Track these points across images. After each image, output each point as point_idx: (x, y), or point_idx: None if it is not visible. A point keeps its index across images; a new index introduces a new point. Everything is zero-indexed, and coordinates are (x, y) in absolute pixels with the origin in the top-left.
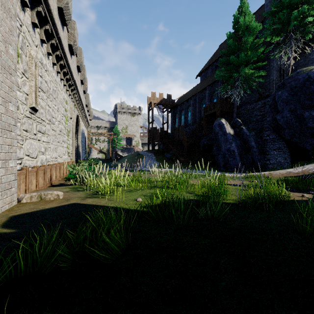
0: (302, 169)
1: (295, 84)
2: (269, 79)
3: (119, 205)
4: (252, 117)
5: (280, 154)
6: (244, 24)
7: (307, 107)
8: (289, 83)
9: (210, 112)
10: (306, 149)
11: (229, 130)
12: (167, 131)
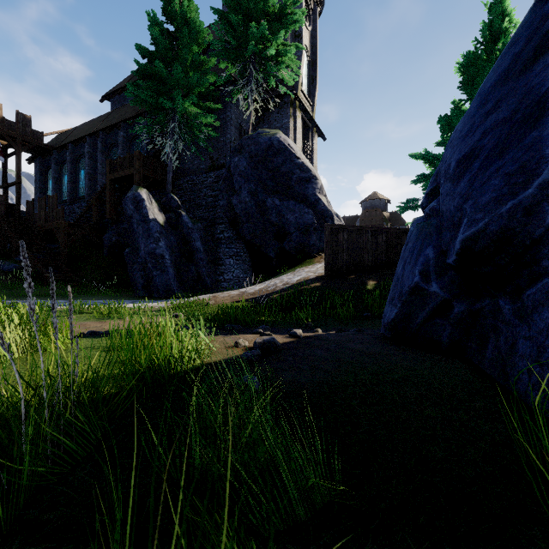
0: (262, 286)
1: (255, 150)
2: (226, 137)
3: None
4: (201, 198)
5: (238, 264)
6: (183, 14)
7: (270, 191)
8: (249, 147)
9: (121, 173)
10: (270, 257)
11: (155, 213)
12: (16, 205)
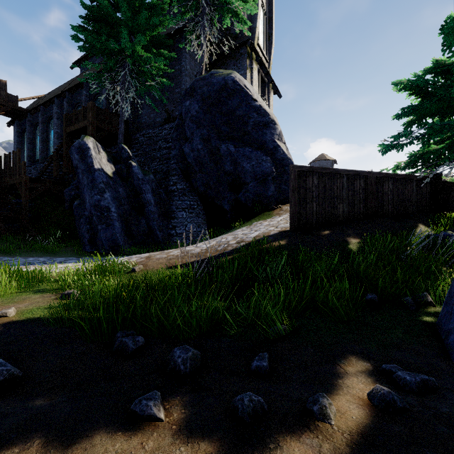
0: (211, 243)
1: (208, 92)
2: (181, 88)
3: None
4: (156, 151)
5: (191, 217)
6: None
7: (224, 137)
8: (201, 89)
9: (76, 125)
10: (225, 210)
11: (103, 163)
12: None
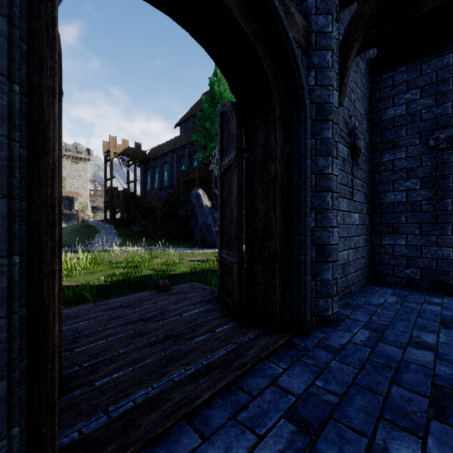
0: None
1: None
2: None
3: (83, 283)
4: None
5: None
6: (220, 92)
7: None
8: None
9: (188, 177)
10: None
11: (206, 202)
12: (134, 193)
